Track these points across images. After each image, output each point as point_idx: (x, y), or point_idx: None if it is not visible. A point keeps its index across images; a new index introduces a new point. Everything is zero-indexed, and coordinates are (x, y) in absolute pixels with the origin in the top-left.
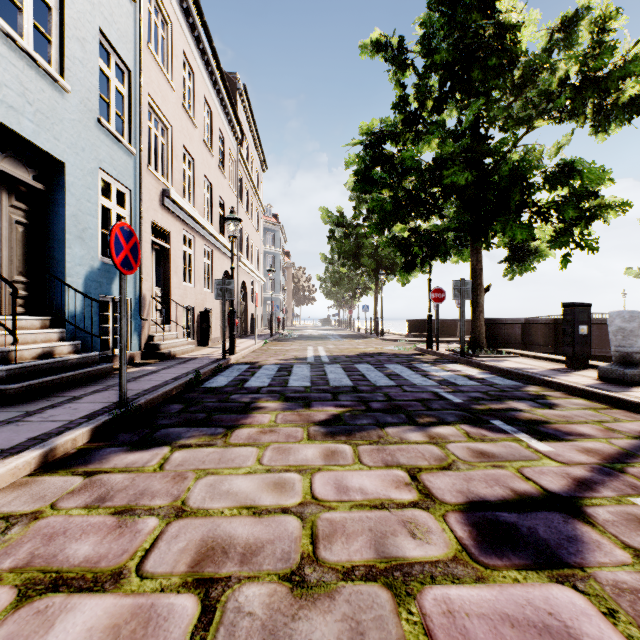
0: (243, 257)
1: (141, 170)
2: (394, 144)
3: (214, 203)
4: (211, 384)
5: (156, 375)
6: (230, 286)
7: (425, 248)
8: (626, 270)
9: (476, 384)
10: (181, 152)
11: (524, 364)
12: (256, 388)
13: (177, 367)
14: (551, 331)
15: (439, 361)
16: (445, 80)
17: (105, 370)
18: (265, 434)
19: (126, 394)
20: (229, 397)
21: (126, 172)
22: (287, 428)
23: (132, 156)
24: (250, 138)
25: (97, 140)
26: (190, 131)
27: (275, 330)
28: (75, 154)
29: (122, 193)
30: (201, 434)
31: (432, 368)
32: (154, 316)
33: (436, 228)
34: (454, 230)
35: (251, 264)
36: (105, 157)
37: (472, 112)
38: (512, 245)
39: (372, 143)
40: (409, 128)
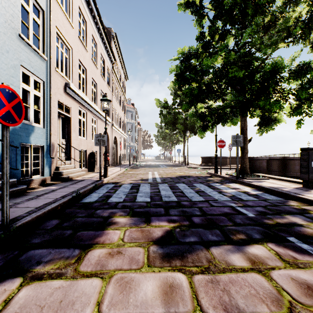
0: (115, 124)
1: (50, 70)
2: (196, 61)
3: (98, 94)
4: (86, 200)
5: (53, 193)
6: (103, 138)
7: (213, 118)
8: (311, 131)
9: (255, 199)
10: (78, 63)
11: (276, 184)
12: (115, 203)
13: (69, 187)
14: (282, 163)
15: (224, 181)
16: (227, 21)
17: (19, 191)
18: (112, 257)
19: (9, 217)
20: (95, 212)
21: (40, 70)
22: (131, 248)
23: (44, 61)
24: (119, 62)
25: (18, 47)
26: (83, 53)
27: (132, 162)
28: (1, 53)
29: (38, 82)
30: (58, 257)
31: (222, 186)
32: (61, 155)
33: (220, 106)
34: (230, 107)
35: (119, 128)
36: (24, 59)
37: (247, 33)
38: (262, 116)
39: (184, 59)
40: (205, 50)
